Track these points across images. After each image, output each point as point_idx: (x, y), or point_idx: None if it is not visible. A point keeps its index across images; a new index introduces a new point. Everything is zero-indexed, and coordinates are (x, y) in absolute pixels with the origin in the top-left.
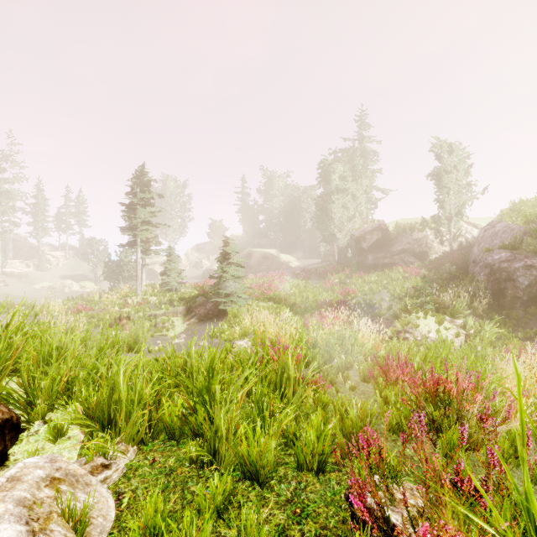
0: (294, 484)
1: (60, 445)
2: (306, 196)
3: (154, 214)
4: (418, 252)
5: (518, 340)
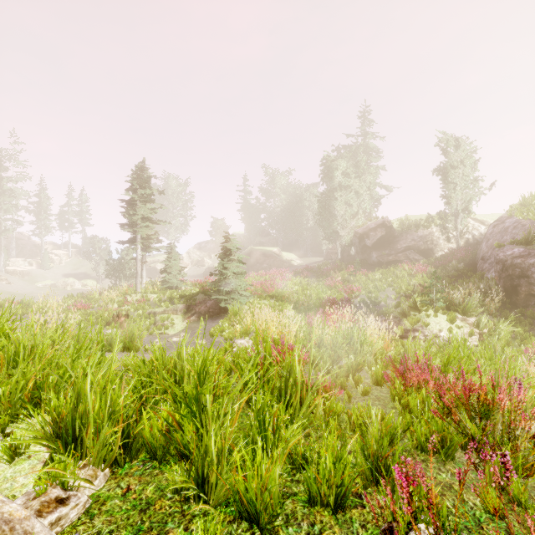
0: (306, 527)
1: (17, 466)
2: (308, 194)
3: (155, 210)
4: (423, 249)
5: None
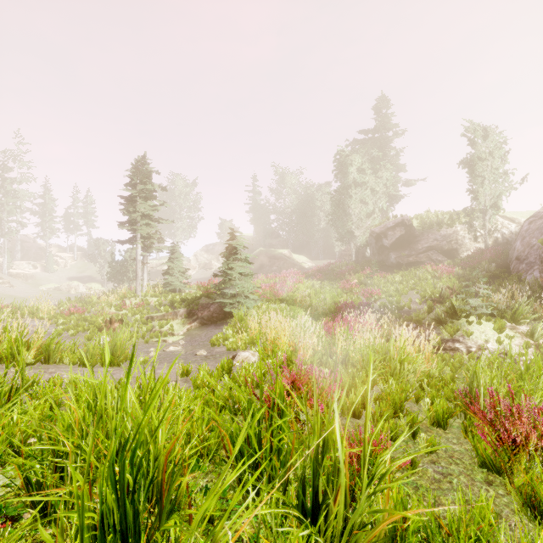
0: None
1: None
2: (320, 194)
3: (156, 207)
4: (447, 249)
5: None
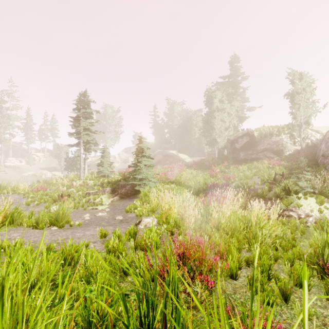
0: None
1: None
2: (195, 116)
3: (92, 123)
4: (276, 150)
5: None
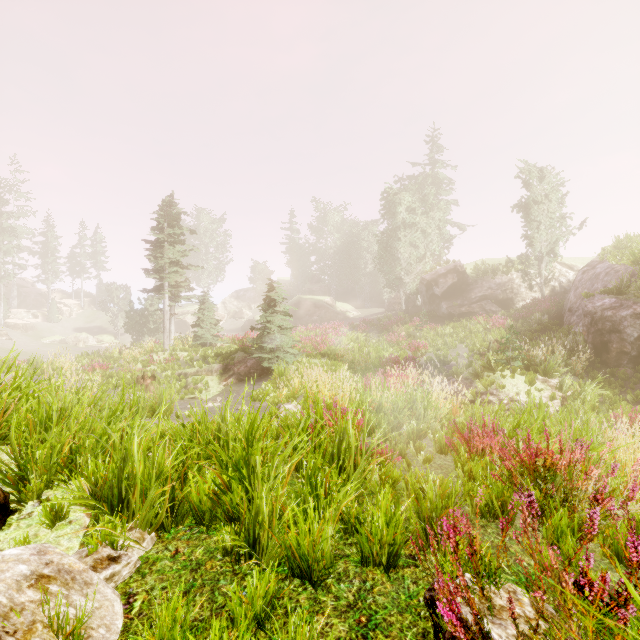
0: (358, 583)
1: (59, 531)
2: (367, 233)
3: (185, 253)
4: (502, 299)
5: (626, 404)
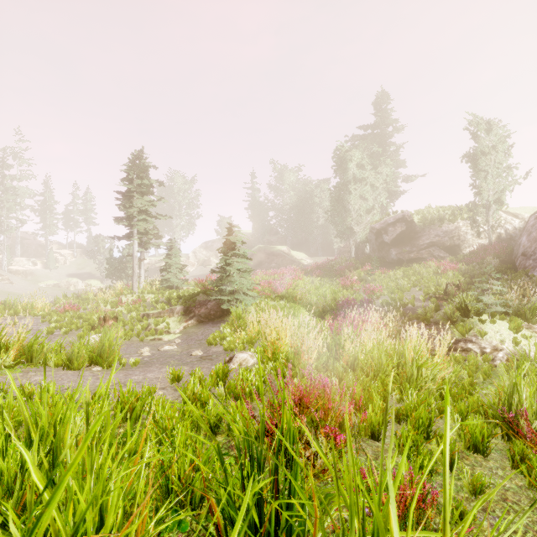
0: None
1: None
2: (319, 190)
3: (153, 202)
4: (449, 245)
5: None
